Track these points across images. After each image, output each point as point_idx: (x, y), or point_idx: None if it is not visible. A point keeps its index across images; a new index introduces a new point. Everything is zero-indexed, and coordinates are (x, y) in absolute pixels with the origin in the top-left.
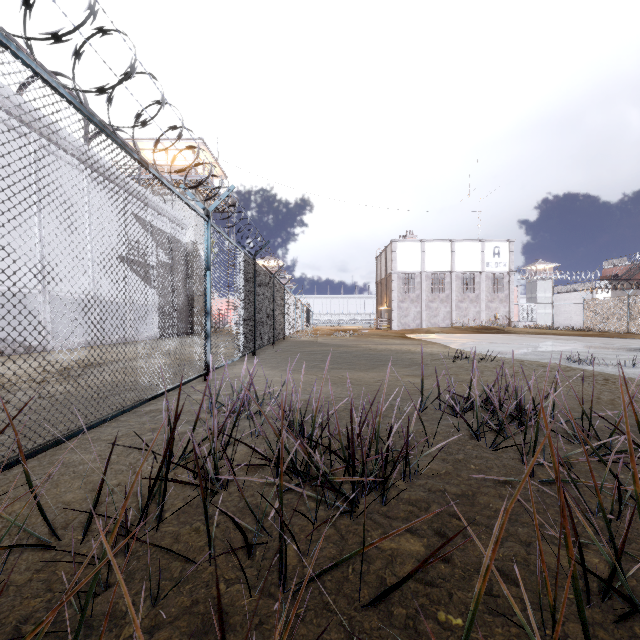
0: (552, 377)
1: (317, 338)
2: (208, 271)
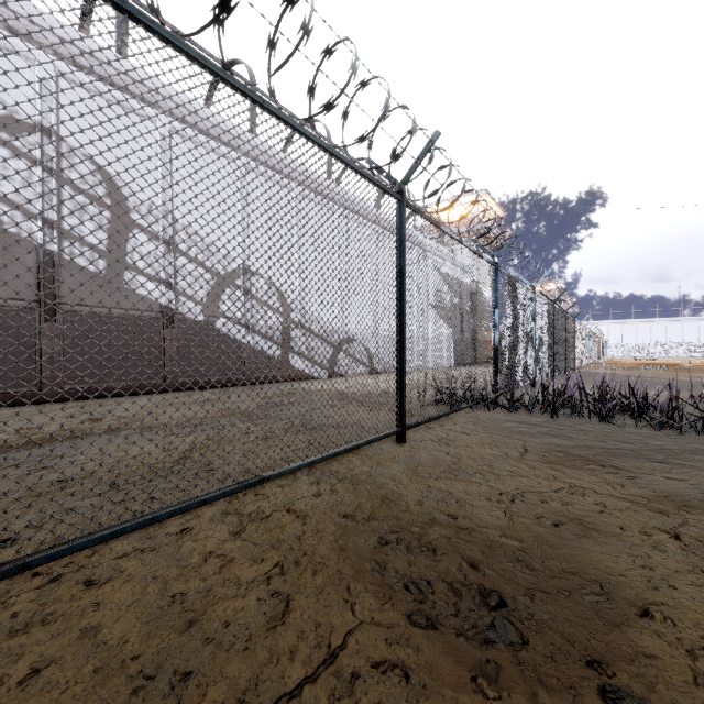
0: None
1: (614, 371)
2: (533, 322)
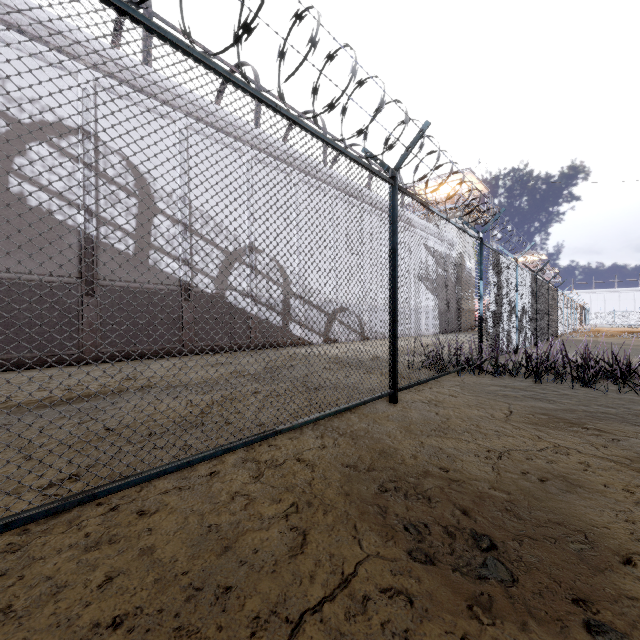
0: None
1: (596, 338)
2: (516, 293)
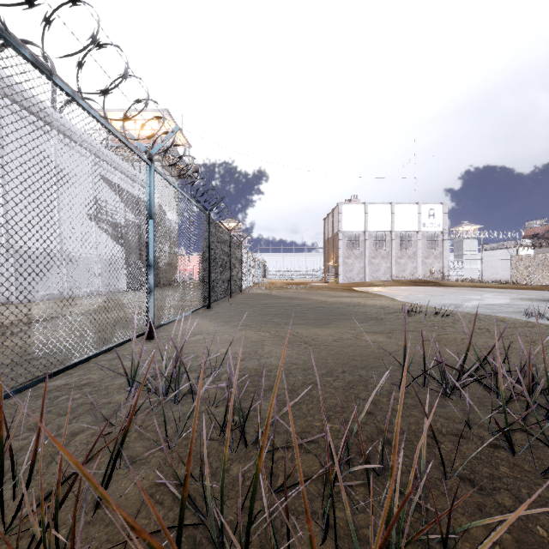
0: (523, 335)
1: (271, 291)
2: (150, 220)
